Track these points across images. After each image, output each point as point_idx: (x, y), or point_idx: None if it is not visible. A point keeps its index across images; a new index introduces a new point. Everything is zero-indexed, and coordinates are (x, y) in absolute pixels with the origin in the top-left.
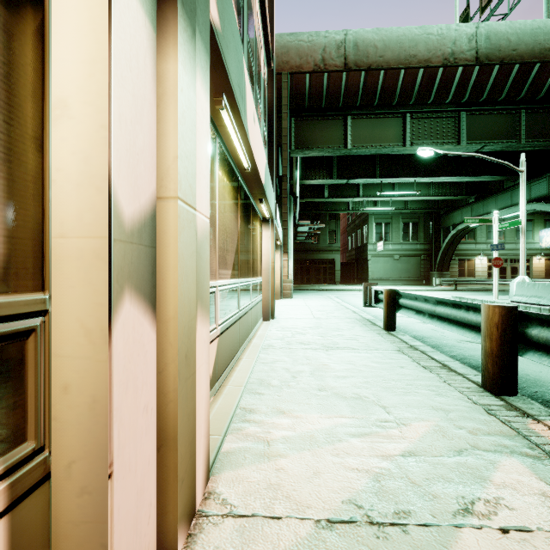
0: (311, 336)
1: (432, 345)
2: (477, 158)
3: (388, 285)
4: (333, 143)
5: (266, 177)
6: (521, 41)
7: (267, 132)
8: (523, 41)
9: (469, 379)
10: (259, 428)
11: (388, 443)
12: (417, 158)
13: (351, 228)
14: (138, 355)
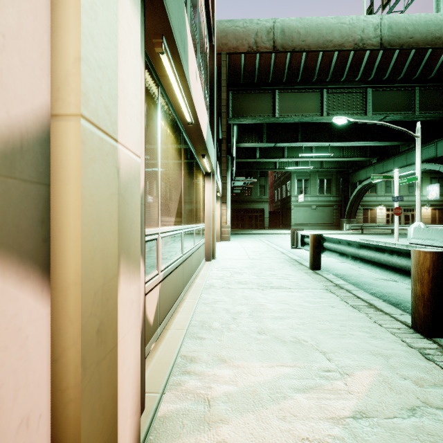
0: (247, 275)
1: (353, 283)
2: (379, 127)
3: (307, 230)
4: (264, 112)
5: (208, 135)
6: (416, 31)
7: (209, 99)
8: (418, 31)
9: (397, 319)
10: (199, 382)
11: (336, 399)
12: (331, 126)
13: (277, 183)
14: (5, 348)
